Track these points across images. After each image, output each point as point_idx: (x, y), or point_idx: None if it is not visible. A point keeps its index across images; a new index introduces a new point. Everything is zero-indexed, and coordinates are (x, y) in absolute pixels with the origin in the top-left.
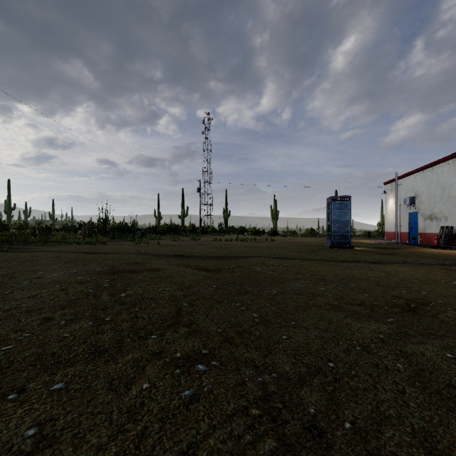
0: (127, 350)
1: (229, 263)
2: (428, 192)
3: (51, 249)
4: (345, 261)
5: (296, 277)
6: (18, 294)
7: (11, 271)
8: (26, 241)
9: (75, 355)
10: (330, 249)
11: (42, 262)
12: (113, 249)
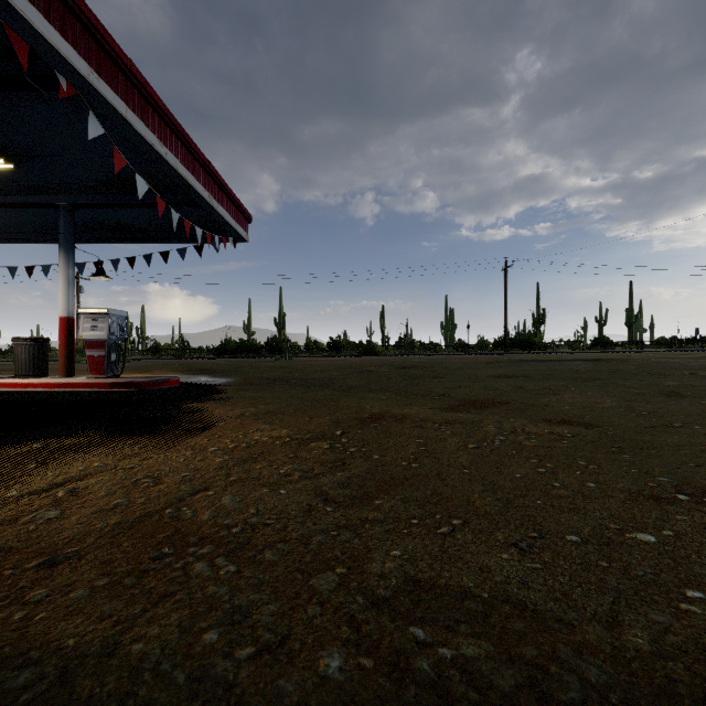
0: None
1: None
2: None
3: None
4: None
5: None
6: None
7: None
8: None
9: None
10: None
11: None
12: None
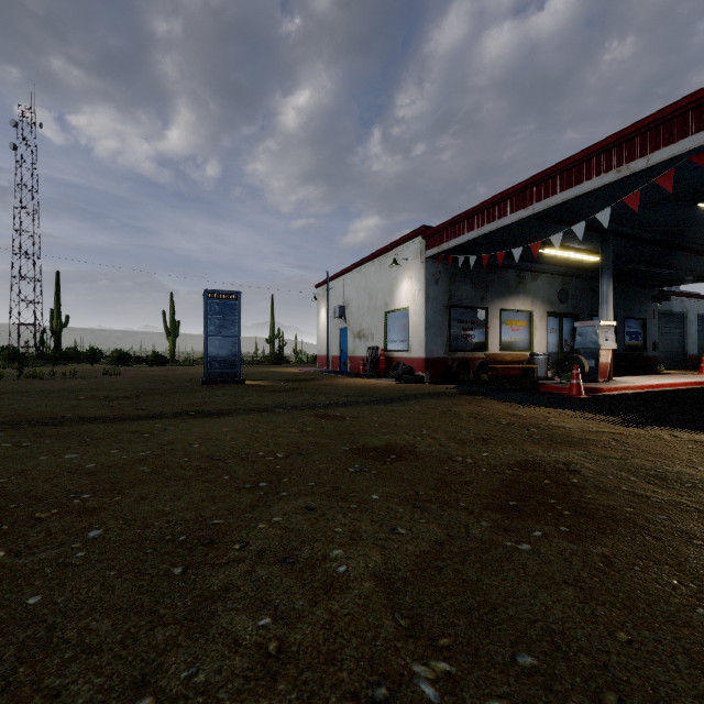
0: None
1: None
2: (358, 301)
3: None
4: (150, 417)
5: None
6: None
7: None
8: None
9: None
10: (199, 386)
11: None
12: None
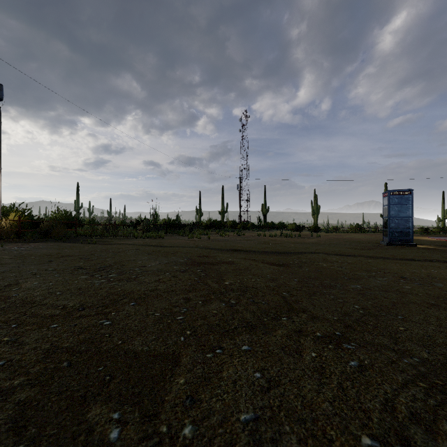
0: (272, 327)
1: (290, 258)
2: None
3: (125, 242)
4: (414, 260)
5: (370, 274)
6: (144, 279)
7: (116, 260)
8: (102, 235)
9: (235, 327)
10: (388, 246)
11: (130, 253)
12: (174, 243)
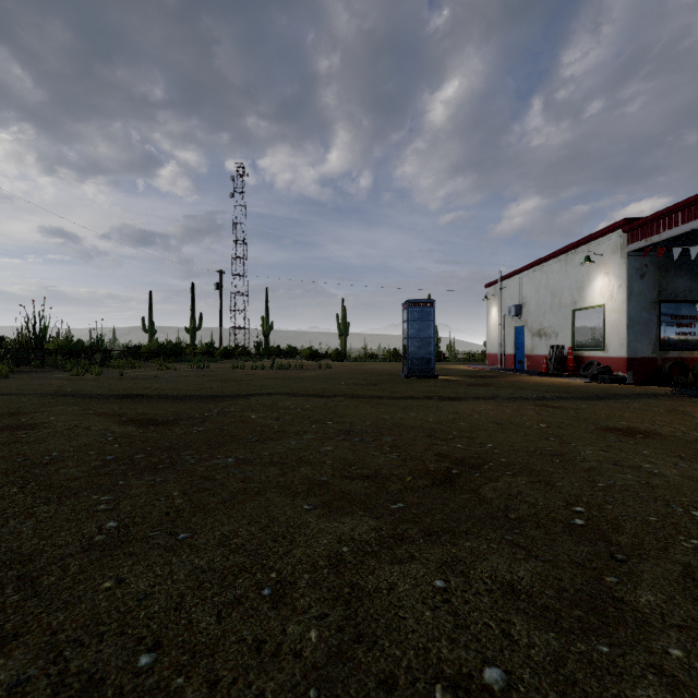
0: None
1: (213, 407)
2: (537, 299)
3: None
4: (411, 398)
5: (306, 429)
6: None
7: None
8: None
9: None
10: (405, 379)
11: None
12: (8, 387)
